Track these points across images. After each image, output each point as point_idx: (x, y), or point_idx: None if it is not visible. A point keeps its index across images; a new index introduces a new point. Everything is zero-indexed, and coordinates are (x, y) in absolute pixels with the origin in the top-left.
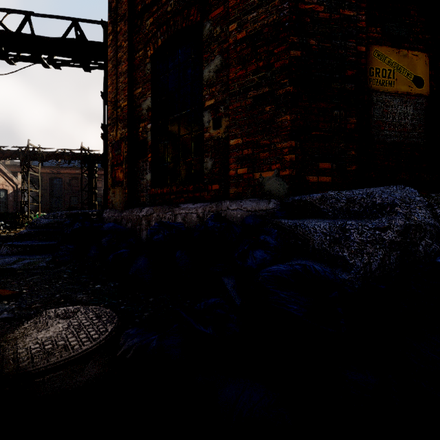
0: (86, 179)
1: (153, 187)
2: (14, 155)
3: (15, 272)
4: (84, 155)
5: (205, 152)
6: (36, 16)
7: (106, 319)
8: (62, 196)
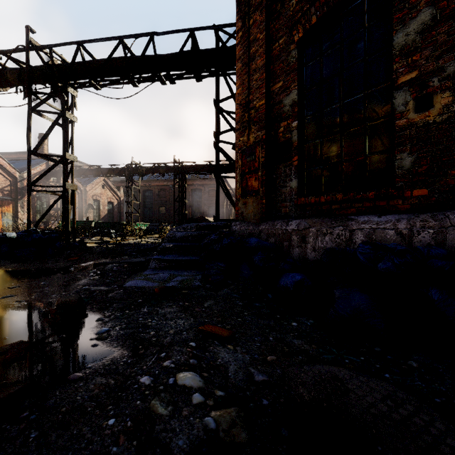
0: (172, 190)
1: (299, 195)
2: (121, 172)
3: (181, 292)
4: (176, 167)
5: (397, 146)
6: (158, 35)
7: (415, 409)
8: (153, 207)
